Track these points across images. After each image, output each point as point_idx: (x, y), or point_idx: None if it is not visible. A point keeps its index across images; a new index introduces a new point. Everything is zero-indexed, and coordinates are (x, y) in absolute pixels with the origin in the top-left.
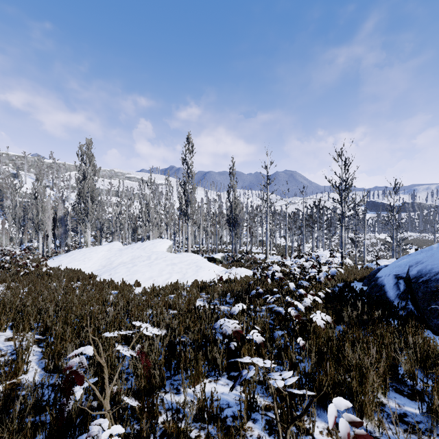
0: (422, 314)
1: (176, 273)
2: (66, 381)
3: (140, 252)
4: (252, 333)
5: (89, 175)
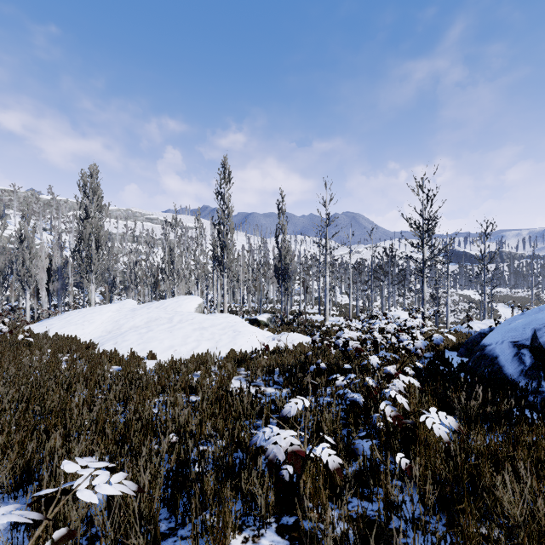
0: None
1: (206, 340)
2: None
3: (159, 312)
4: (319, 449)
5: (93, 212)
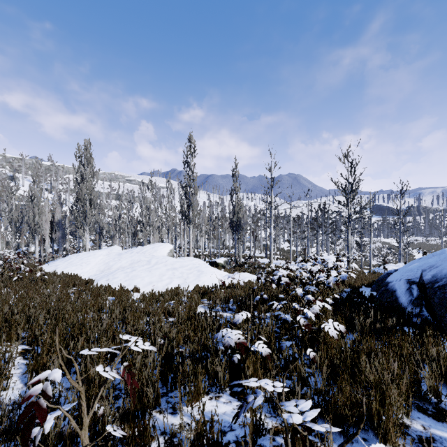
0: (438, 321)
1: (177, 278)
2: (23, 415)
3: (139, 256)
4: (257, 344)
5: (87, 177)
